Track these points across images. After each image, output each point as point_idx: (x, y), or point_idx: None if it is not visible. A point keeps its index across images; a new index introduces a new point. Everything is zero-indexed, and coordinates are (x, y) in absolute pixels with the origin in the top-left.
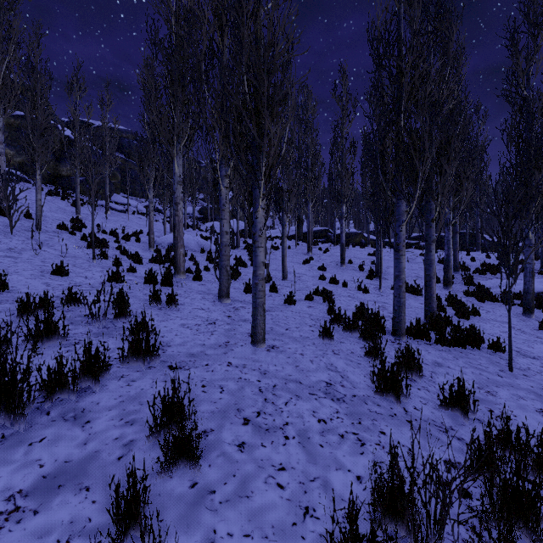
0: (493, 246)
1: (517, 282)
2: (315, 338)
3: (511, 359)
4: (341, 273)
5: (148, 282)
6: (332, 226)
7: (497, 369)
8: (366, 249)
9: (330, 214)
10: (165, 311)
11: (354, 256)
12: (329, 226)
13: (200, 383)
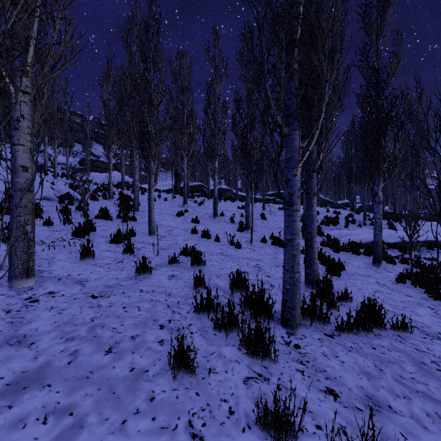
0: (325, 203)
1: (354, 232)
2: (160, 369)
3: None
4: (214, 225)
5: None
6: (207, 183)
7: (439, 386)
8: (235, 202)
9: (205, 173)
10: None
11: (225, 209)
12: (205, 183)
13: None
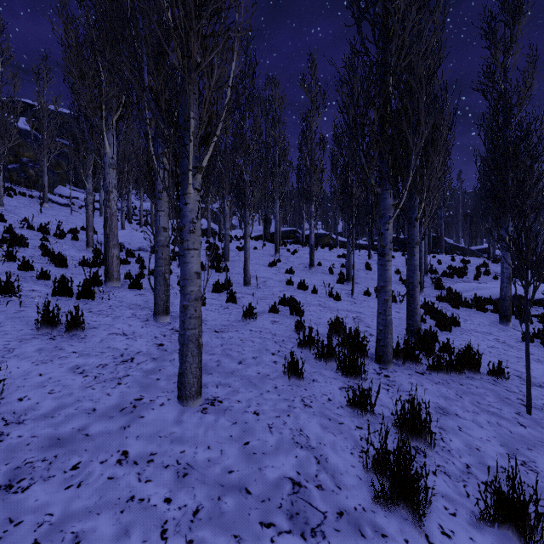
0: (453, 249)
1: (484, 285)
2: (278, 375)
3: (530, 398)
4: (310, 277)
5: (58, 293)
6: (300, 226)
7: (513, 411)
8: (334, 250)
9: (298, 214)
10: (59, 343)
11: (323, 258)
12: (298, 227)
13: (30, 537)
